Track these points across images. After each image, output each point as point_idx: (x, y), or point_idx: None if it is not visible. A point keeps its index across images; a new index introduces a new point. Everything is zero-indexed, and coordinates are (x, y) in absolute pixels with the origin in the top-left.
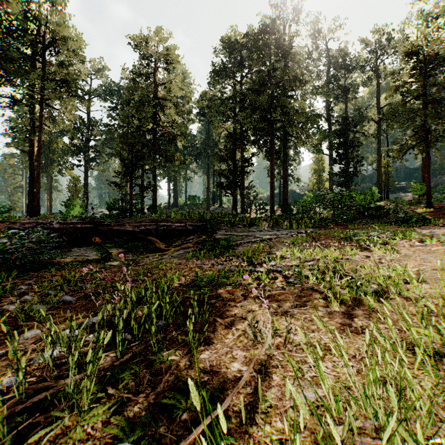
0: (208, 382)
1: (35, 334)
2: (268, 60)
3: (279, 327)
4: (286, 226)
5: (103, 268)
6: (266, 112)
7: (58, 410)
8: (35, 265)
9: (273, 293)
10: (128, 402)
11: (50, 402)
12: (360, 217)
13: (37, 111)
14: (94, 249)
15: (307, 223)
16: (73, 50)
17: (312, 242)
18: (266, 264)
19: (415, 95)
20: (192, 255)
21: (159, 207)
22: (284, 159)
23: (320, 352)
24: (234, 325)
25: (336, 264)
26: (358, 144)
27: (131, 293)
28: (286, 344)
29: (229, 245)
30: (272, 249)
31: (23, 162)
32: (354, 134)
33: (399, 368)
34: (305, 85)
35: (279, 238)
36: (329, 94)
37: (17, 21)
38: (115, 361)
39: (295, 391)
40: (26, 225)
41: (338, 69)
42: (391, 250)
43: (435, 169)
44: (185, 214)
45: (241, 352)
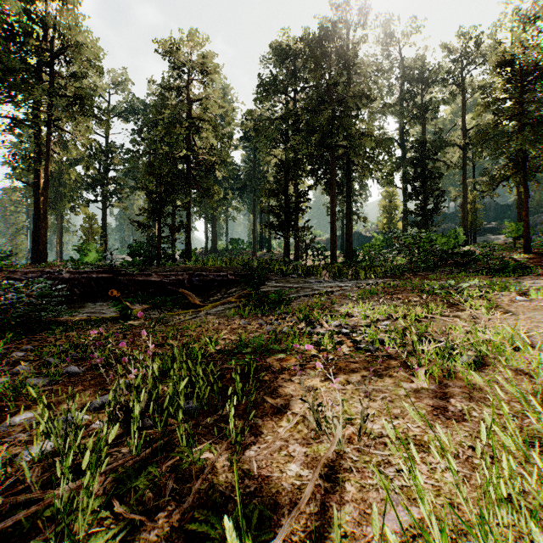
0: (255, 494)
1: (25, 419)
2: (328, 72)
3: (349, 410)
4: (351, 276)
5: (122, 328)
6: (326, 136)
7: (40, 539)
8: (35, 326)
9: (339, 363)
10: (142, 525)
11: (32, 524)
12: (442, 265)
13: (44, 135)
14: (110, 304)
15: (377, 272)
16: (88, 59)
17: (385, 296)
18: (328, 324)
19: (509, 115)
20: (234, 312)
21: (194, 253)
22: (348, 194)
23: (417, 457)
24: (290, 408)
25: (419, 325)
26: (439, 175)
27: (151, 365)
28: (360, 436)
29: (281, 300)
30: (335, 304)
31: (27, 197)
32: (434, 163)
33: (538, 486)
34: (374, 103)
35: (342, 291)
36: (403, 113)
37: (19, 24)
38: (129, 460)
39: (397, 539)
40: (28, 275)
41: (415, 82)
42: (487, 306)
43: (533, 206)
44: (226, 261)
45: (300, 448)
